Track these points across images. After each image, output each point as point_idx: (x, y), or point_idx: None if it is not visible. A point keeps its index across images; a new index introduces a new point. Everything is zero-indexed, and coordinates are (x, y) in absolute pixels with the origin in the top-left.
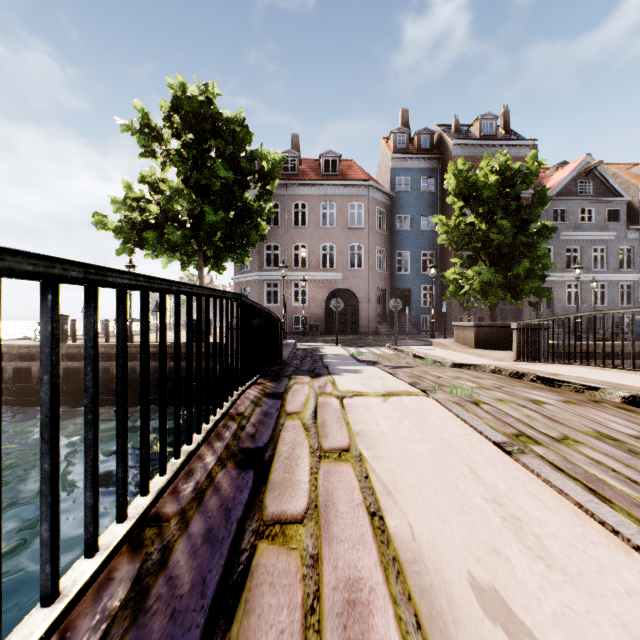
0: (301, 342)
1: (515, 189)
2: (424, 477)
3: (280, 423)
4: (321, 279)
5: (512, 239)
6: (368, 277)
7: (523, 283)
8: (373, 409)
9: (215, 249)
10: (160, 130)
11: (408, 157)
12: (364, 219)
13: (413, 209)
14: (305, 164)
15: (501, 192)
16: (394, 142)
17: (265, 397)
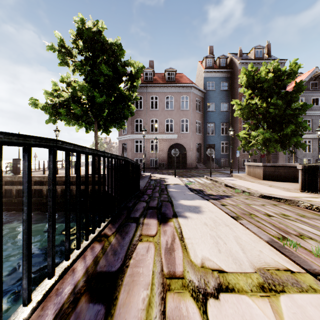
0: (154, 174)
1: (283, 82)
2: None
3: None
4: (165, 138)
5: (282, 112)
6: (191, 137)
7: (290, 139)
8: None
9: (104, 120)
10: (70, 49)
11: (213, 71)
12: (189, 105)
13: (216, 99)
14: (157, 76)
15: (276, 83)
16: (205, 63)
17: (86, 293)
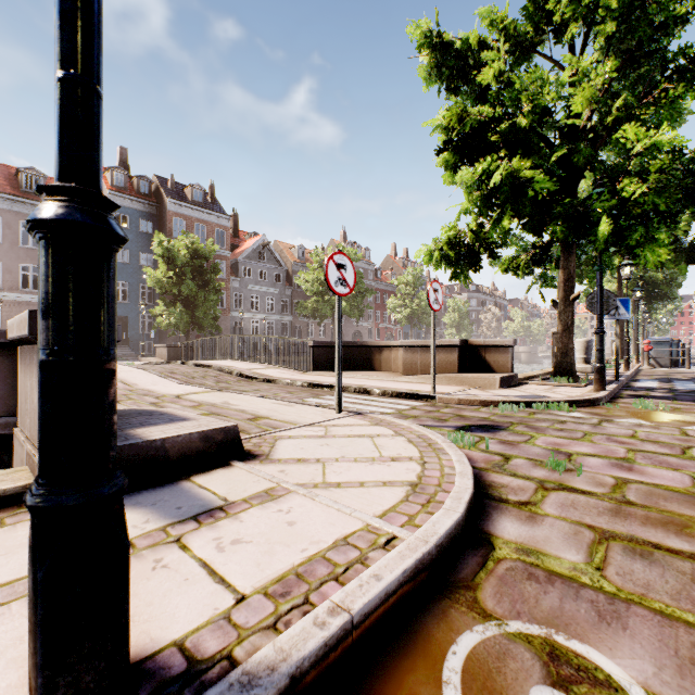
0: None
1: (200, 261)
2: None
3: None
4: (21, 301)
5: (196, 293)
6: None
7: (203, 321)
8: None
9: None
10: None
11: (127, 197)
12: None
13: (132, 245)
14: None
15: (189, 262)
16: (112, 178)
17: None
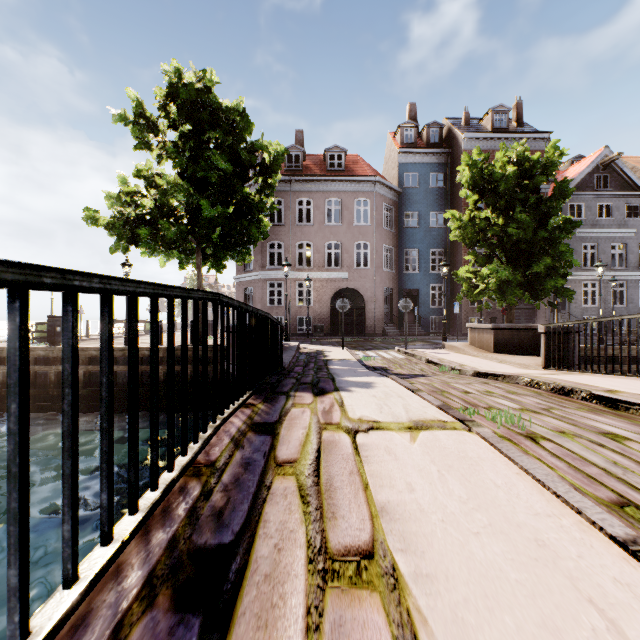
0: (305, 344)
1: (534, 181)
2: None
3: (265, 484)
4: (326, 278)
5: (532, 234)
6: (375, 276)
7: (544, 282)
8: (399, 455)
9: (214, 247)
10: (155, 120)
11: (416, 152)
12: (371, 216)
13: (421, 206)
14: (309, 160)
15: (520, 184)
16: (401, 136)
17: (251, 431)
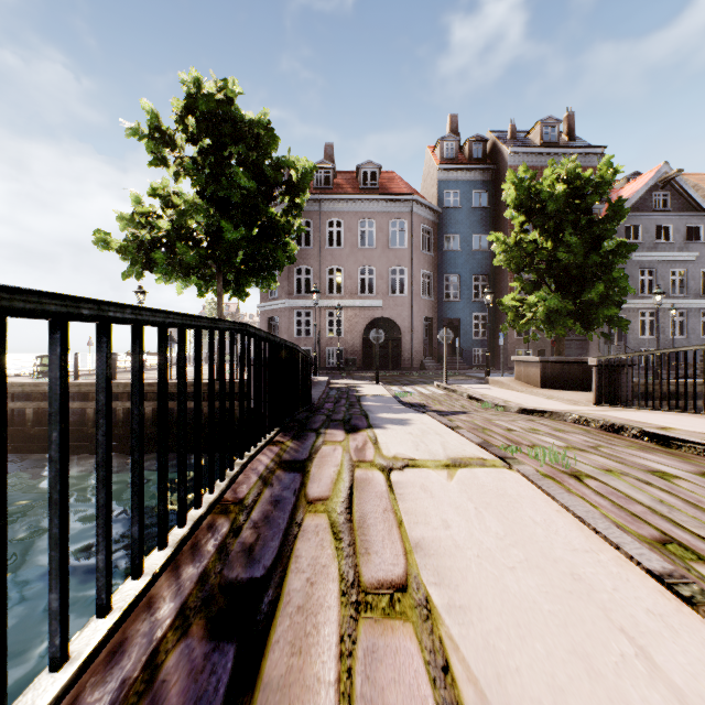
0: (335, 379)
1: (586, 200)
2: (555, 670)
3: (296, 521)
4: (358, 307)
5: (583, 259)
6: (412, 304)
7: (596, 311)
8: (435, 492)
9: (236, 272)
10: (172, 134)
11: (457, 168)
12: (407, 238)
13: (463, 227)
14: (340, 177)
15: (570, 204)
16: (441, 151)
17: (280, 469)
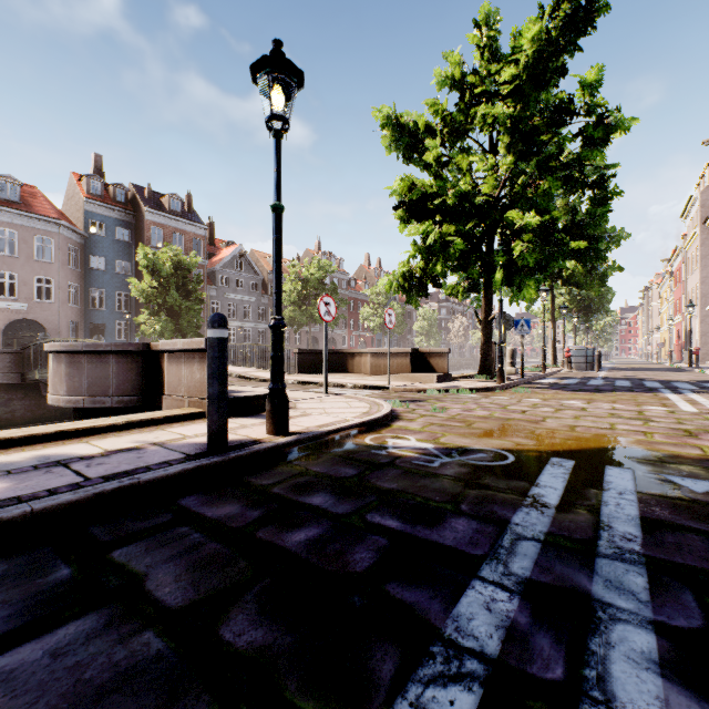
0: None
1: (183, 272)
2: None
3: None
4: None
5: (181, 303)
6: (60, 310)
7: (187, 329)
8: None
9: None
10: None
11: (104, 205)
12: (55, 255)
13: (109, 253)
14: None
15: (174, 274)
16: (88, 186)
17: None
